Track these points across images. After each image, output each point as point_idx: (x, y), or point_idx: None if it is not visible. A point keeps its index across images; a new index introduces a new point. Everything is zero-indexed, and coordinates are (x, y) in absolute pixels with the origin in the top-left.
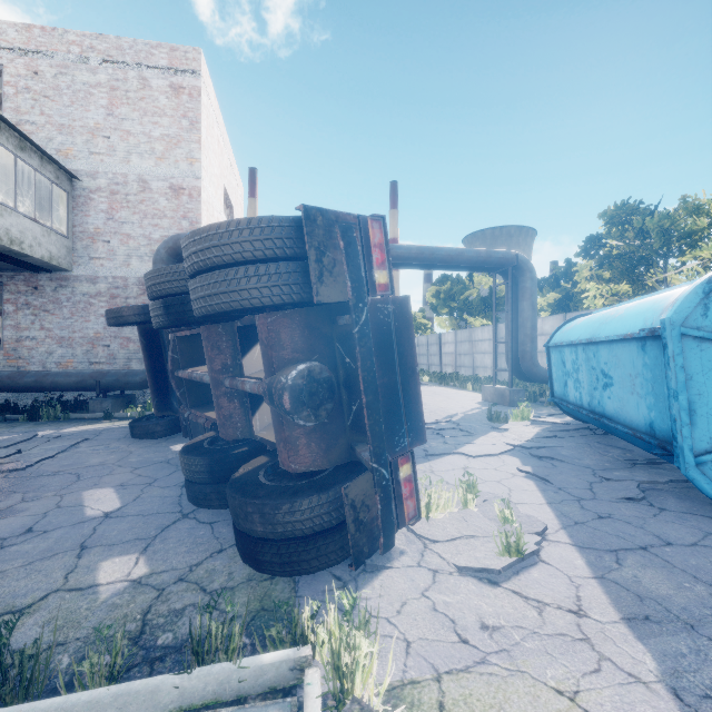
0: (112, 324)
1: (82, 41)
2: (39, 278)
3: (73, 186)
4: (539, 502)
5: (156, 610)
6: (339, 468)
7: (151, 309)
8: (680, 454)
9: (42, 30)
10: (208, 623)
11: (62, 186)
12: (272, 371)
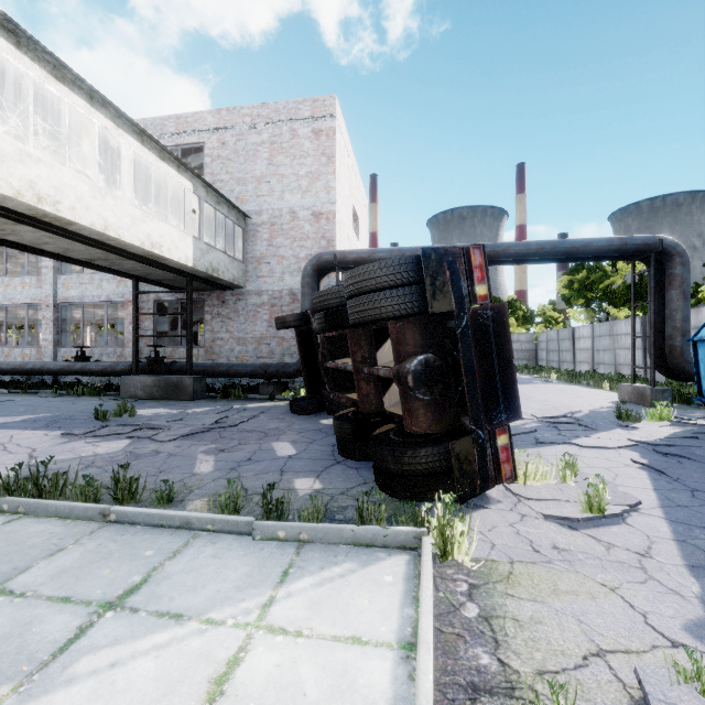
0: (280, 328)
1: (252, 112)
2: (225, 294)
3: (247, 223)
4: (644, 487)
5: (331, 504)
6: (449, 433)
7: (316, 319)
8: None
9: (227, 111)
10: (365, 505)
11: (240, 225)
12: (399, 360)
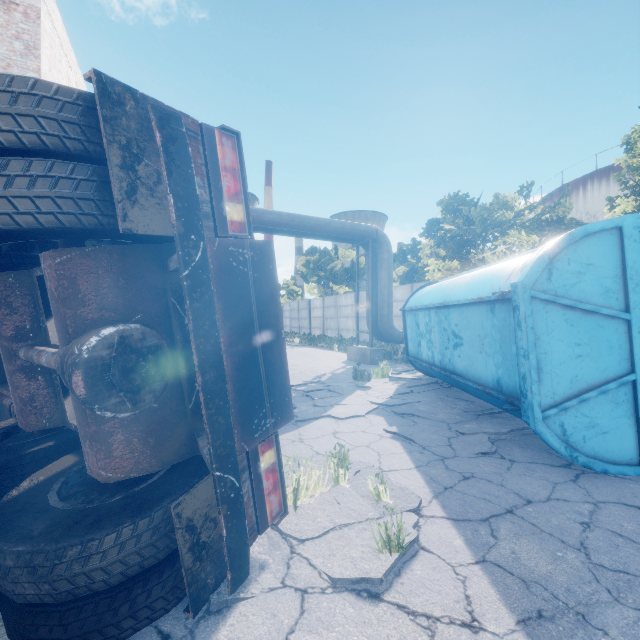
0: None
1: None
2: None
3: None
4: (408, 466)
5: None
6: (176, 469)
7: None
8: (529, 410)
9: None
10: None
11: None
12: (66, 337)
